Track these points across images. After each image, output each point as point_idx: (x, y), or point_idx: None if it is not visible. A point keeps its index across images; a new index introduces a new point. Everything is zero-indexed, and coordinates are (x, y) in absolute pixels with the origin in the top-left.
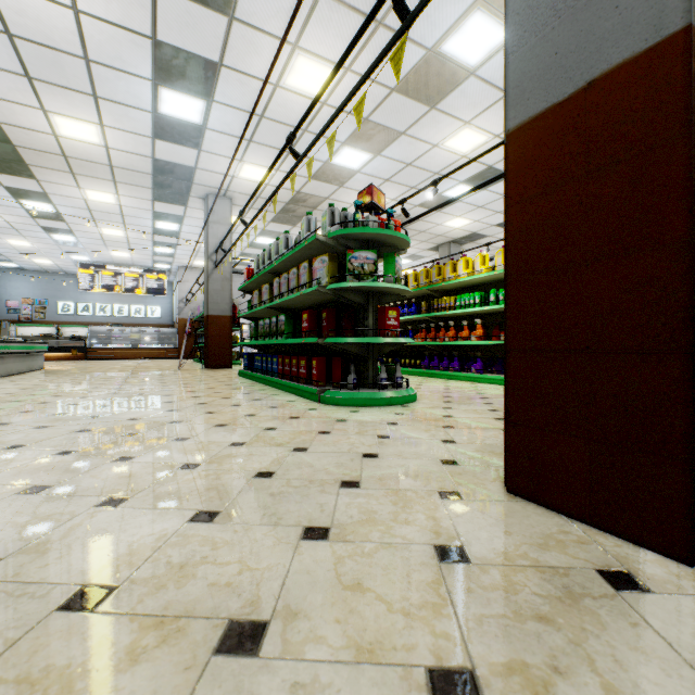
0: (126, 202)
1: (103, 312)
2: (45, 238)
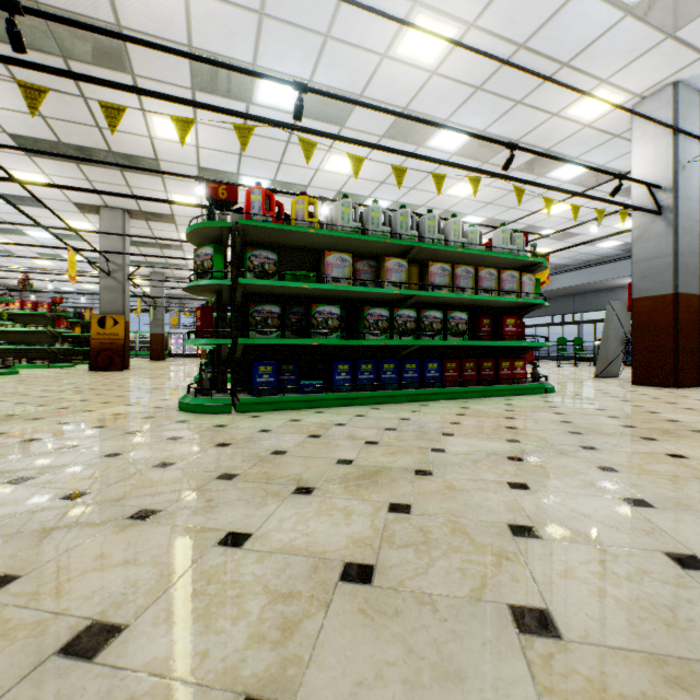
0: None
1: None
2: None
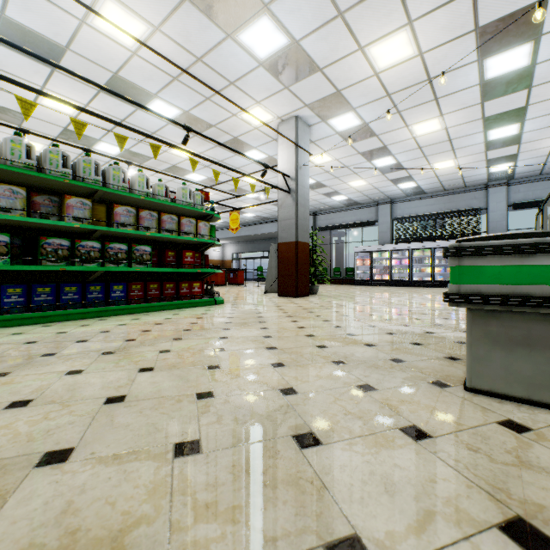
0: None
1: None
2: None
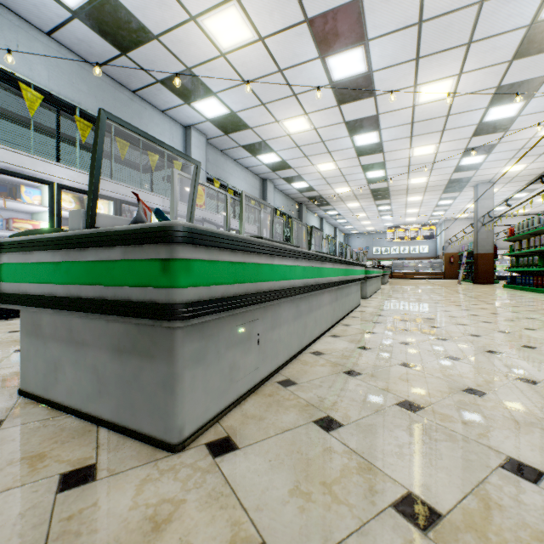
0: (426, 198)
1: (394, 251)
2: (377, 219)
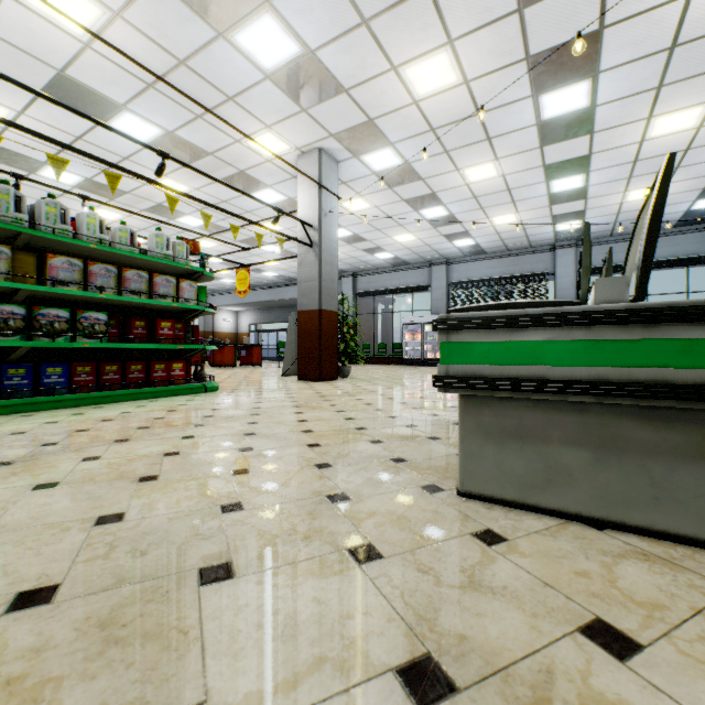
0: None
1: None
2: None
